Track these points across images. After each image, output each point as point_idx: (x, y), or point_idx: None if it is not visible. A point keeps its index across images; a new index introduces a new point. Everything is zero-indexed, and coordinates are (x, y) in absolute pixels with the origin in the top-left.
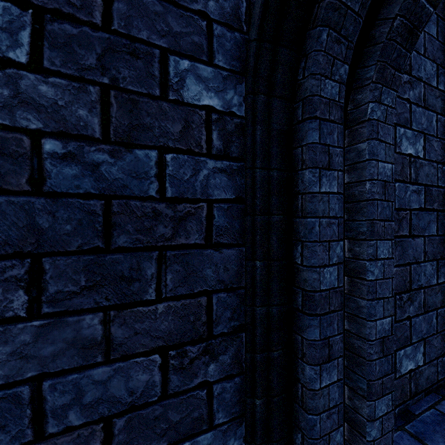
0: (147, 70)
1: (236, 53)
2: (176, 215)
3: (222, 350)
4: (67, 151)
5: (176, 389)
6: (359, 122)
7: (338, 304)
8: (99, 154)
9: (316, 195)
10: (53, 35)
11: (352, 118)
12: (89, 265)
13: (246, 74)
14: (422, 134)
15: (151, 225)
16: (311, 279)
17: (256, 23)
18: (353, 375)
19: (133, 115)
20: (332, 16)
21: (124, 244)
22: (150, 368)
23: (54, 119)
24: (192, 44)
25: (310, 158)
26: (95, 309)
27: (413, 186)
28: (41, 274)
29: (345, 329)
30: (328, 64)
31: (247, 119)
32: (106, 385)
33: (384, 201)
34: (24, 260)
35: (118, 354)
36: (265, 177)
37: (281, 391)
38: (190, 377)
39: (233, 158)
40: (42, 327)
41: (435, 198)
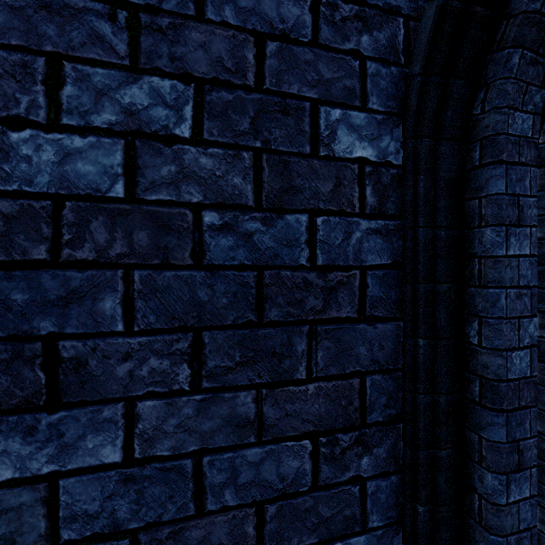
0: (298, 127)
1: (392, 91)
2: (327, 285)
3: (376, 441)
4: (224, 222)
5: (327, 480)
6: None
7: (530, 398)
8: (252, 223)
9: (502, 260)
10: (211, 105)
11: None
12: (243, 340)
13: (405, 114)
14: None
15: (301, 297)
16: (495, 364)
17: (422, 54)
18: None
19: (283, 177)
20: (528, 33)
21: (275, 318)
22: (300, 454)
23: (212, 191)
24: (343, 89)
25: (493, 213)
26: (248, 386)
27: None
28: (201, 349)
29: None
30: (519, 92)
31: (407, 169)
32: (258, 467)
33: None
34: (187, 334)
35: (270, 435)
36: (429, 237)
37: (450, 500)
38: (342, 470)
39: (389, 216)
40: (202, 401)
41: None
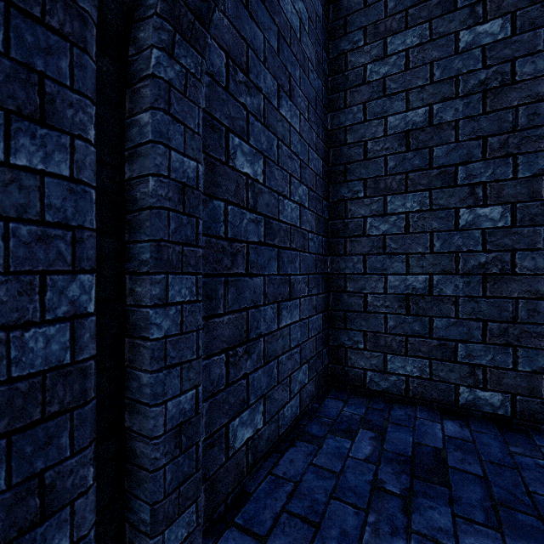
0: None
1: None
2: None
3: None
4: None
5: None
6: (141, 78)
7: (73, 395)
8: None
9: None
10: None
11: (134, 70)
12: None
13: None
14: (262, 155)
15: None
16: None
17: None
18: (135, 502)
19: None
20: None
21: None
22: None
23: None
24: None
25: None
26: None
27: (251, 214)
28: None
29: (126, 426)
30: None
31: None
32: None
33: (182, 215)
34: None
35: None
36: None
37: None
38: None
39: None
40: None
41: (276, 233)
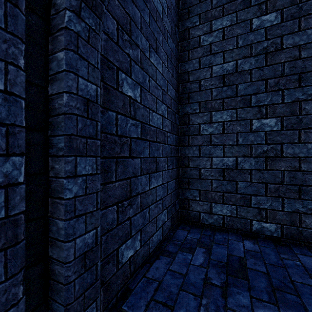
0: None
1: None
2: None
3: None
4: None
5: None
6: (58, 29)
7: (7, 239)
8: None
9: None
10: None
11: (54, 24)
12: None
13: None
14: (139, 85)
15: None
16: None
17: None
18: (54, 305)
19: None
20: None
21: None
22: None
23: None
24: None
25: None
26: None
27: (132, 121)
28: None
29: (49, 255)
30: None
31: None
32: None
33: (86, 119)
34: None
35: None
36: None
37: None
38: None
39: None
40: None
41: (148, 132)
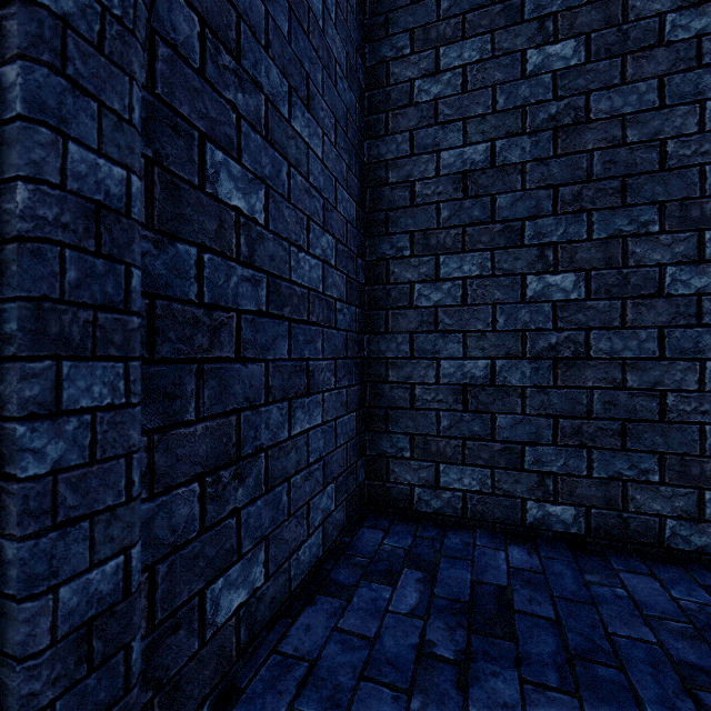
0: None
1: None
2: None
3: None
4: None
5: None
6: (3, 0)
7: None
8: None
9: None
10: None
11: None
12: None
13: None
14: (263, 184)
15: None
16: None
17: None
18: None
19: None
20: None
21: None
22: None
23: None
24: None
25: None
26: None
27: (245, 269)
28: None
29: None
30: None
31: None
32: None
33: (94, 257)
34: None
35: None
36: None
37: None
38: None
39: None
40: None
41: (287, 299)
